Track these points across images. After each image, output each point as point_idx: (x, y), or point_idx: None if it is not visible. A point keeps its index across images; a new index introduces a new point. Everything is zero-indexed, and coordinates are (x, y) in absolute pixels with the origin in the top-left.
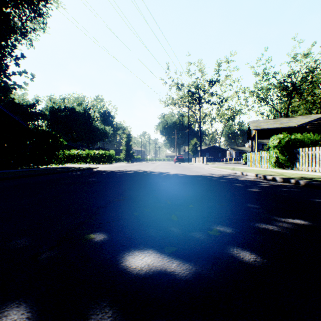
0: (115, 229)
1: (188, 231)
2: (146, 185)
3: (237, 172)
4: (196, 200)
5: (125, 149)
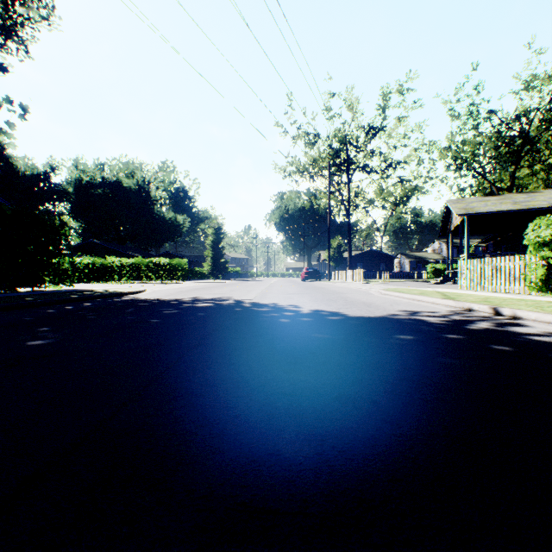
0: None
1: None
2: (207, 396)
3: (479, 308)
4: None
5: (211, 255)
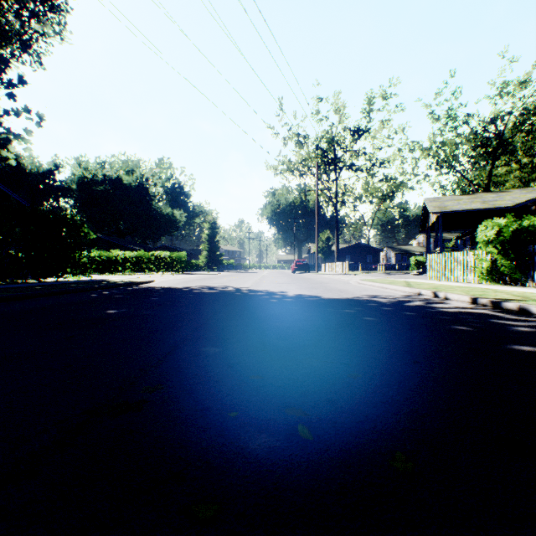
0: None
1: None
2: (233, 329)
3: (425, 292)
4: (396, 408)
5: (207, 248)
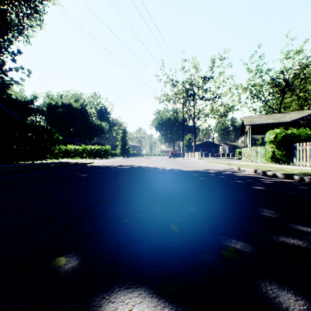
0: (96, 248)
1: (194, 250)
2: (140, 182)
3: (234, 168)
4: (197, 201)
5: (121, 144)
